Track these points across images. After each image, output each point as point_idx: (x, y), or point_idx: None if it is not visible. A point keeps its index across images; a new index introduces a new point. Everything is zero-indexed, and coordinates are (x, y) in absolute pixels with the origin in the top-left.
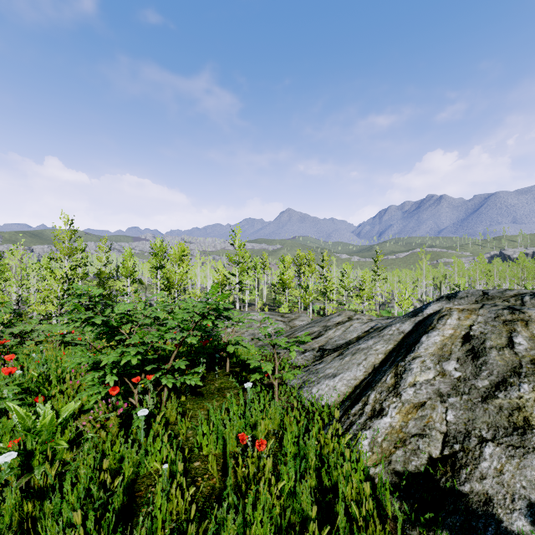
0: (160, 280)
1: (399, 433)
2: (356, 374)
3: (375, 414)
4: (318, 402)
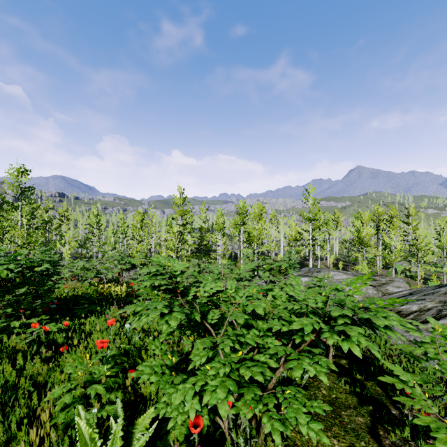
0: (242, 234)
1: None
2: None
3: None
4: None
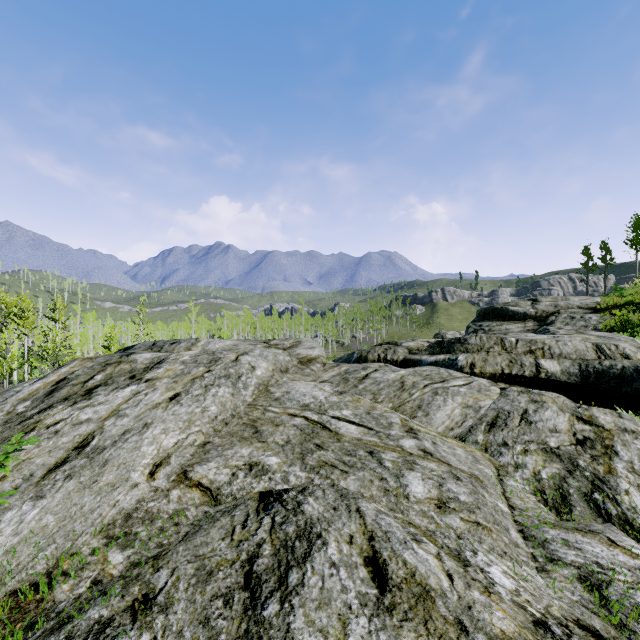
0: None
1: None
2: None
3: None
4: None
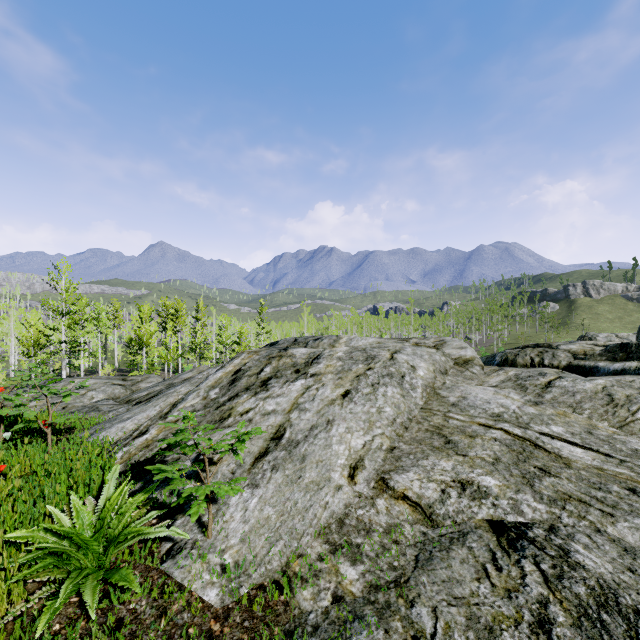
0: None
1: (149, 442)
2: (150, 413)
3: (140, 435)
4: (97, 441)
